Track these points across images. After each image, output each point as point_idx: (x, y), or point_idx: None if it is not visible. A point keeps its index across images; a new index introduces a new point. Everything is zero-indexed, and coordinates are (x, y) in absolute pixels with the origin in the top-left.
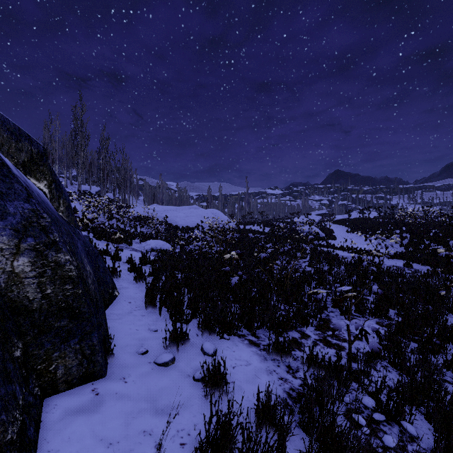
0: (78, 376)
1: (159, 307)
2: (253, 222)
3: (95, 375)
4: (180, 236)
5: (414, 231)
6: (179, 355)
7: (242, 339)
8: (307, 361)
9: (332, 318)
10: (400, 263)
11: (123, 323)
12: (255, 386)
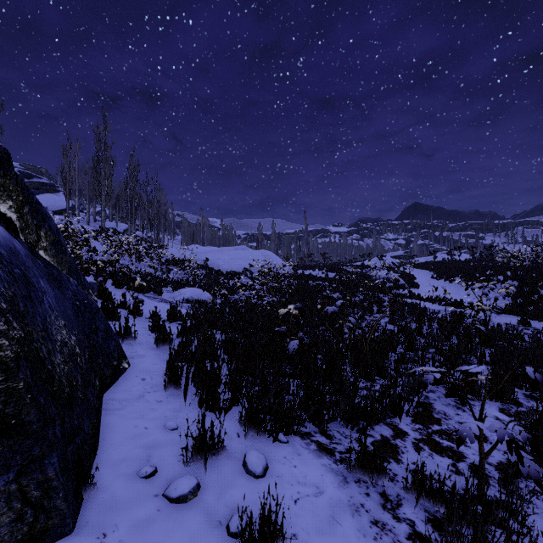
0: (12, 542)
1: (184, 388)
2: (313, 266)
3: (50, 534)
4: (222, 283)
5: (523, 277)
6: (207, 477)
7: (307, 441)
8: (414, 486)
9: (434, 402)
10: (512, 320)
11: (126, 417)
12: (334, 542)
